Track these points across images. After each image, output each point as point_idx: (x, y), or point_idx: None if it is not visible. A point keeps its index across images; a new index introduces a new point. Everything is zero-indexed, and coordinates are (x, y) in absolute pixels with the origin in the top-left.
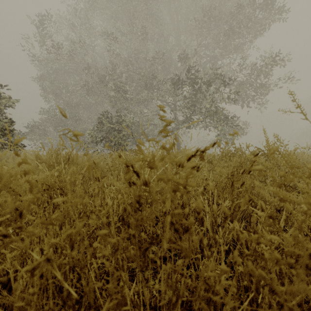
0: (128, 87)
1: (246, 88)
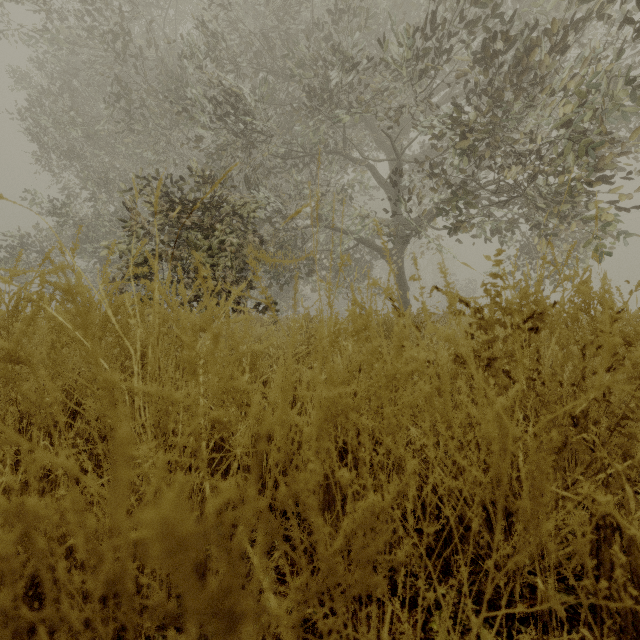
0: (253, 103)
1: (625, 107)
